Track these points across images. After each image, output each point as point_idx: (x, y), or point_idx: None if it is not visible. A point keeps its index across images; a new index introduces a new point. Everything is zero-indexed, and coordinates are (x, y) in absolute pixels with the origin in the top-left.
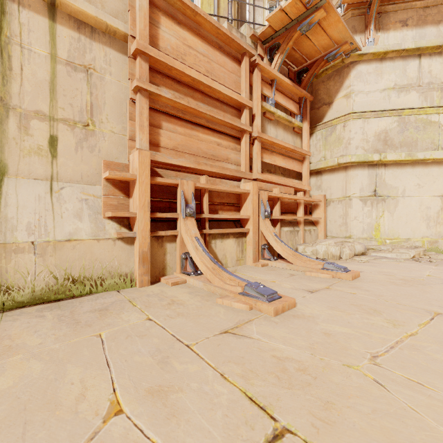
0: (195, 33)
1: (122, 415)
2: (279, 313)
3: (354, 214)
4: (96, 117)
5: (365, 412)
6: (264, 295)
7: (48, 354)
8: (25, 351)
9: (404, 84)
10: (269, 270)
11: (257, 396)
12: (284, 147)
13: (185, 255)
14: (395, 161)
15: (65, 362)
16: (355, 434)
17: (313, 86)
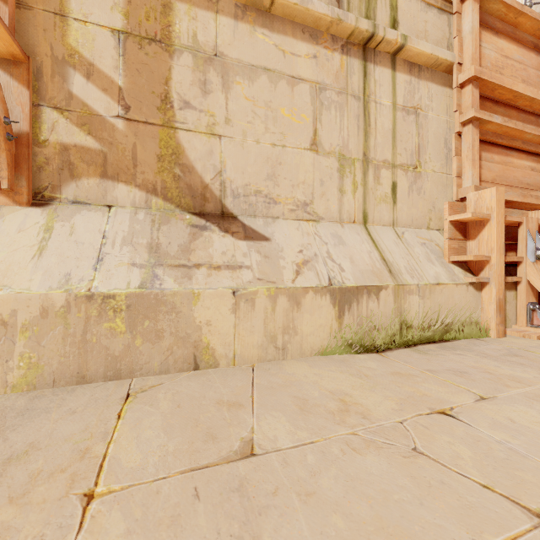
0: (511, 38)
1: None
2: None
3: None
4: (421, 158)
5: None
6: None
7: None
8: (536, 381)
9: None
10: None
11: None
12: None
13: (532, 305)
14: None
15: None
16: None
17: None
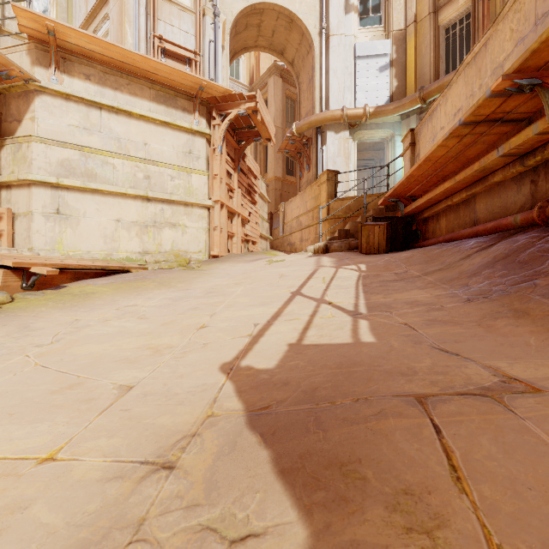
0: None
1: None
2: None
3: (36, 228)
4: None
5: None
6: None
7: None
8: None
9: (88, 126)
10: None
11: None
12: None
13: None
14: (74, 187)
15: None
16: None
17: (7, 99)
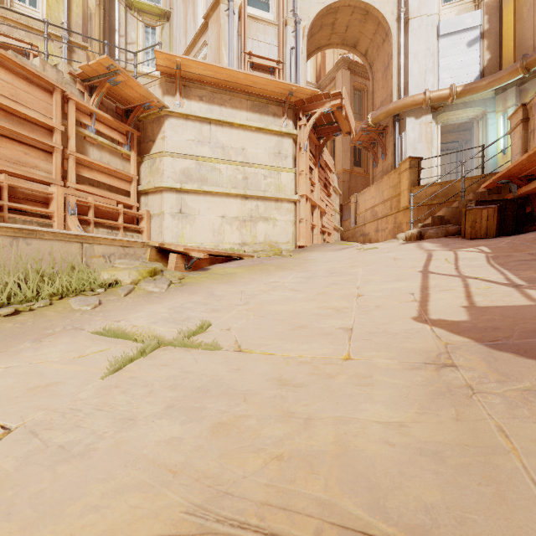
0: None
1: None
2: None
3: (166, 225)
4: None
5: None
6: None
7: None
8: None
9: (201, 139)
10: None
11: None
12: (105, 167)
13: None
14: (192, 190)
15: None
16: None
17: (144, 125)
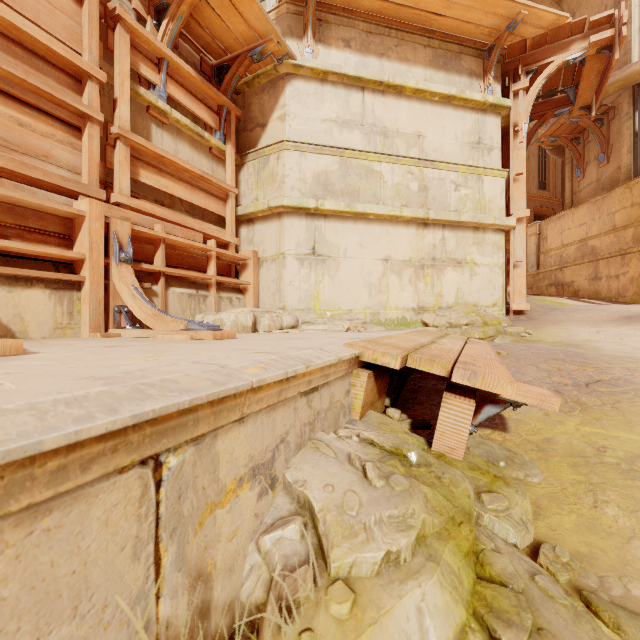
0: None
1: None
2: None
3: (289, 277)
4: None
5: None
6: None
7: None
8: None
9: (347, 118)
10: (105, 339)
11: None
12: (184, 168)
13: None
14: (335, 212)
15: None
16: None
17: (246, 98)
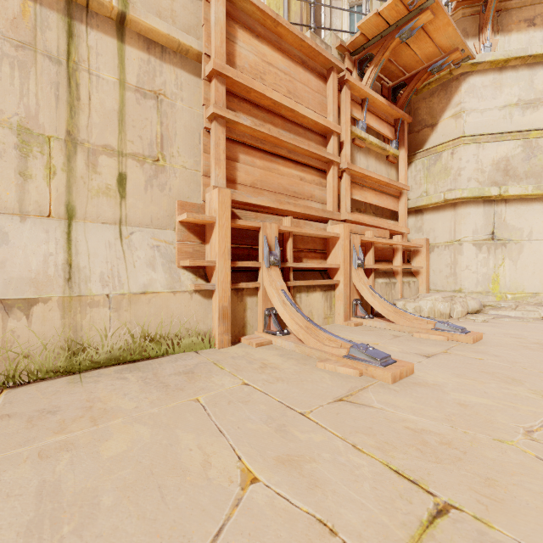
0: (275, 47)
1: (259, 483)
2: (396, 380)
3: (465, 262)
4: (167, 150)
5: (537, 491)
6: (376, 358)
7: (150, 419)
8: (123, 414)
9: (531, 98)
10: (366, 331)
11: (403, 470)
12: (378, 180)
13: (269, 311)
14: (519, 196)
15: (172, 427)
16: (531, 513)
17: (412, 105)
